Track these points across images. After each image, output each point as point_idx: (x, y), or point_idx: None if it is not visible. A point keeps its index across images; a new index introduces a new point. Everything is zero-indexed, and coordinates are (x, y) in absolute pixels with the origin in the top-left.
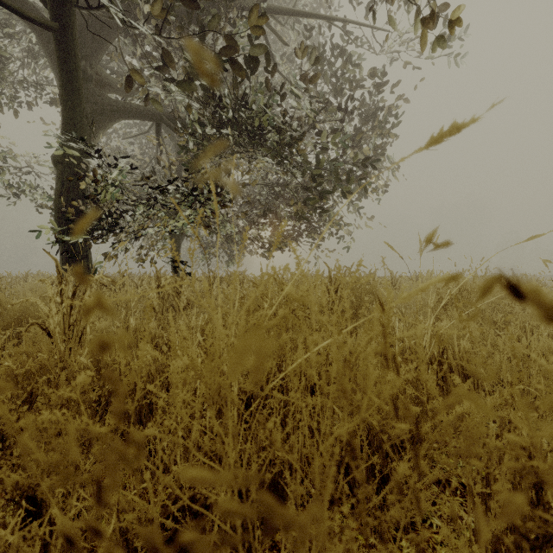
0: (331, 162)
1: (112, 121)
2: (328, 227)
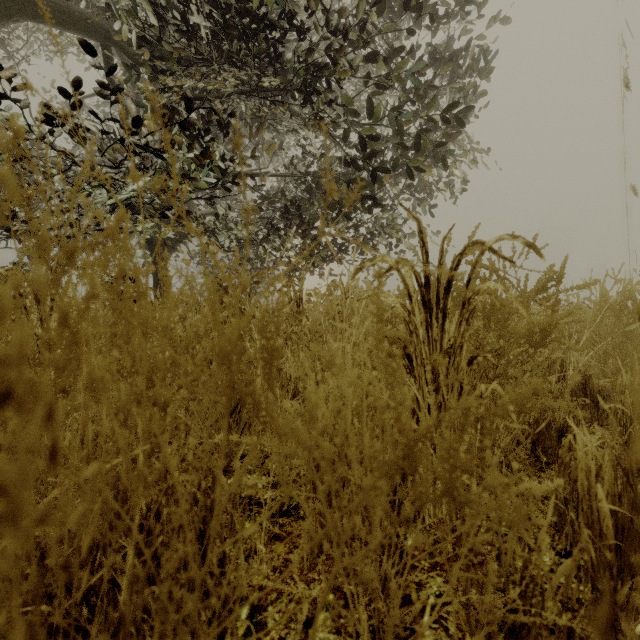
0: (393, 111)
1: (3, 16)
2: (385, 237)
